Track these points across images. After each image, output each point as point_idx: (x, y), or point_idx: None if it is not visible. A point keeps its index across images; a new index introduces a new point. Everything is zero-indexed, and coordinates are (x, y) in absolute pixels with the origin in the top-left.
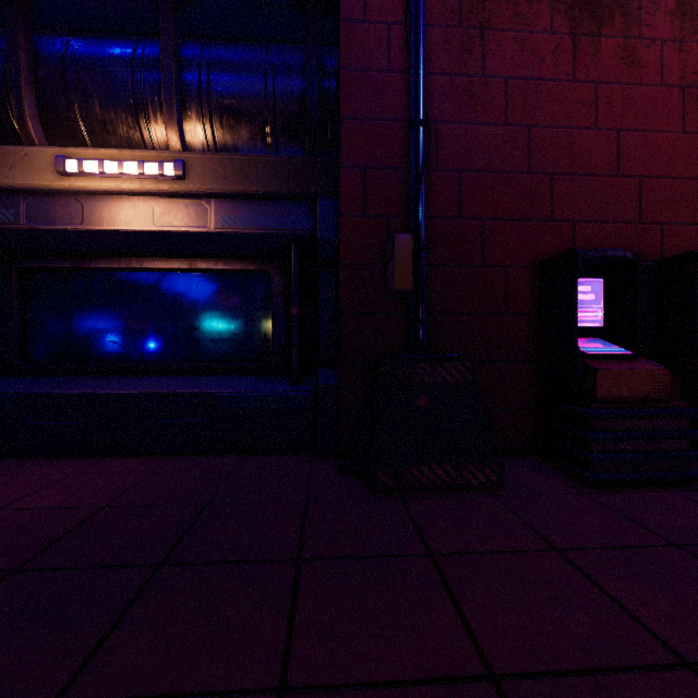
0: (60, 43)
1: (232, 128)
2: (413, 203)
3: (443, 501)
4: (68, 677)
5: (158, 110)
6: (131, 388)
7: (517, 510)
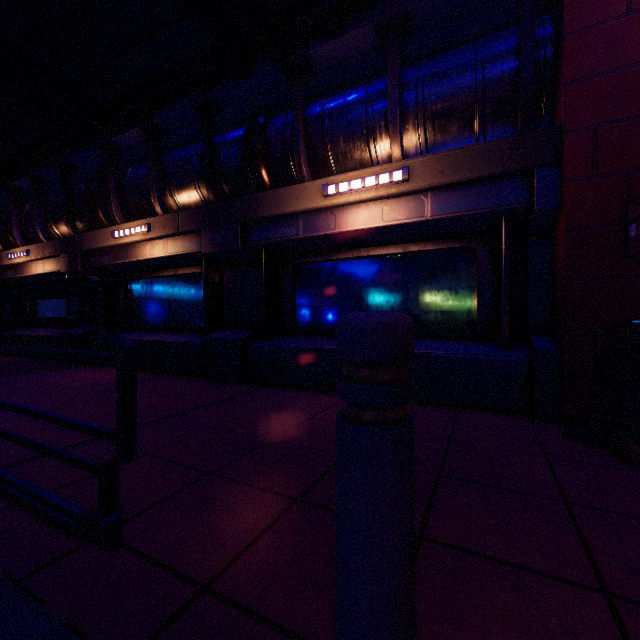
0: (319, 106)
1: (443, 127)
2: None
3: None
4: (419, 525)
5: (383, 132)
6: None
7: None
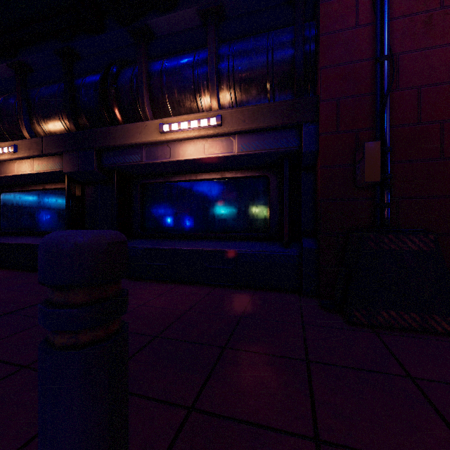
0: (159, 64)
1: (246, 90)
2: (379, 118)
3: (412, 339)
4: (194, 396)
5: (206, 89)
6: (193, 247)
7: None
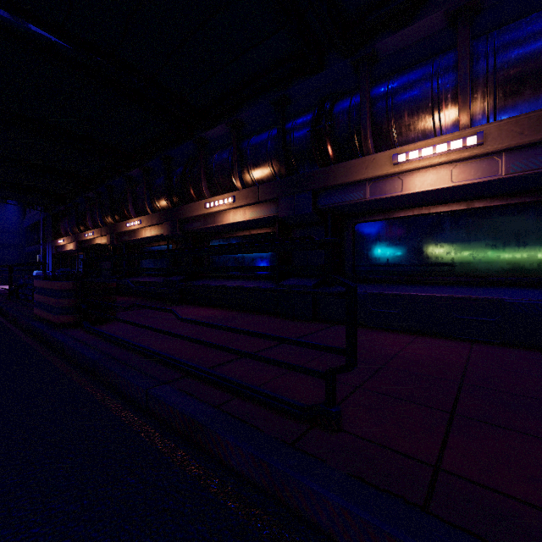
0: (383, 88)
1: (515, 92)
2: None
3: None
4: None
5: (449, 103)
6: (432, 293)
7: None
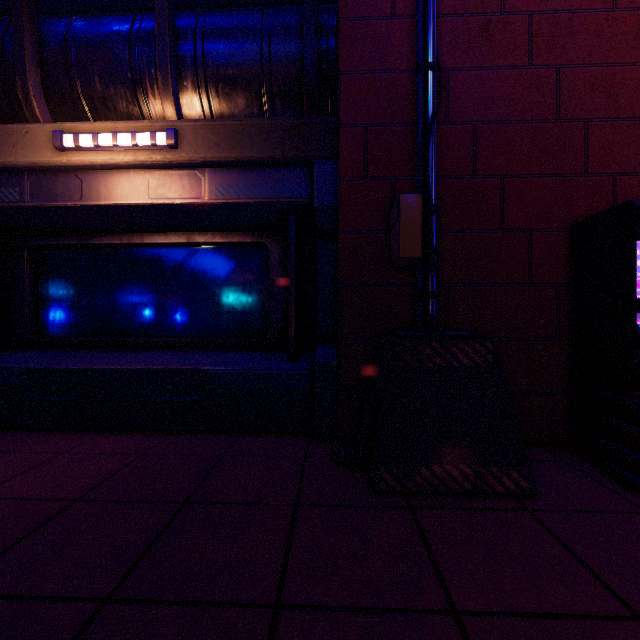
0: (64, 23)
1: (228, 96)
2: (422, 159)
3: (462, 514)
4: None
5: (155, 83)
6: (128, 364)
7: (563, 537)
